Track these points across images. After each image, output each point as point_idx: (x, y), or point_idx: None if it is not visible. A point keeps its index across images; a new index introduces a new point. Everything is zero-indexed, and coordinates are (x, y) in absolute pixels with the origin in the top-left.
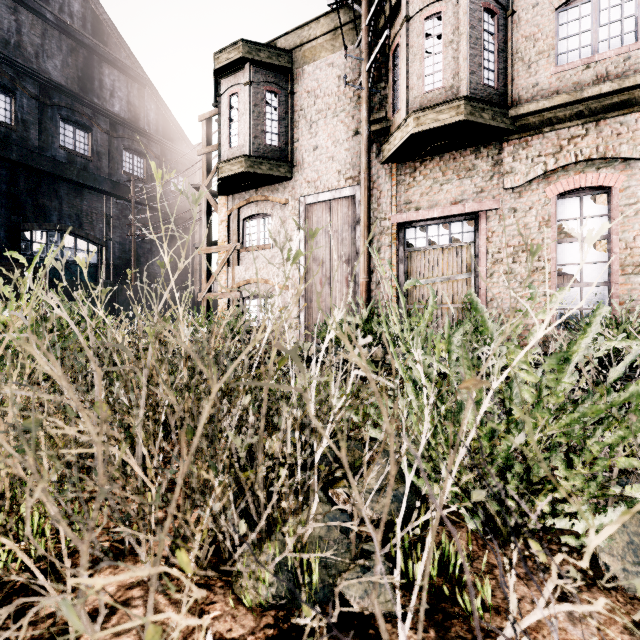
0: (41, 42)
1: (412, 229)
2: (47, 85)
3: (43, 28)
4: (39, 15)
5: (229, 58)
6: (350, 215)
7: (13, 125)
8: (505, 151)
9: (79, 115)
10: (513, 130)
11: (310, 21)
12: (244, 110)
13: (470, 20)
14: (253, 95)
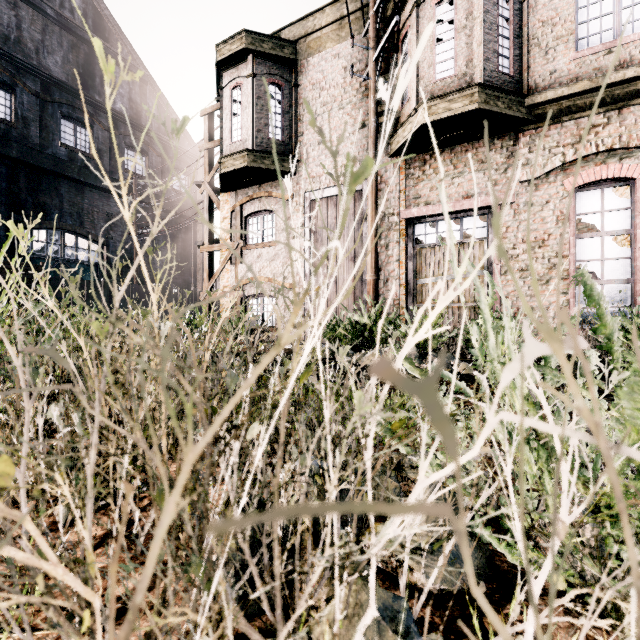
0: (41, 38)
1: (421, 225)
2: (47, 81)
3: (43, 24)
4: (39, 10)
5: (231, 49)
6: (356, 211)
7: (13, 122)
8: (520, 142)
9: (80, 112)
10: (529, 119)
11: (315, 11)
12: (247, 103)
13: (484, 4)
14: (256, 87)
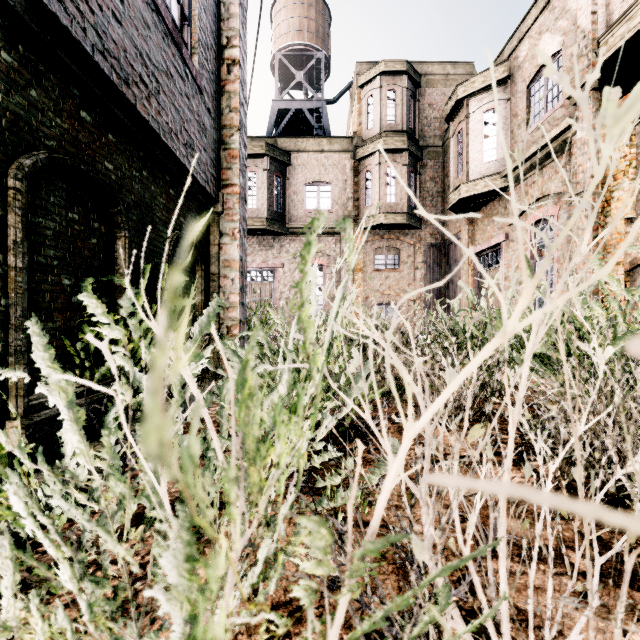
0: None
1: None
2: None
3: None
4: None
5: None
6: None
7: None
8: (285, 241)
9: None
10: (288, 234)
11: None
12: None
13: (269, 181)
14: None
